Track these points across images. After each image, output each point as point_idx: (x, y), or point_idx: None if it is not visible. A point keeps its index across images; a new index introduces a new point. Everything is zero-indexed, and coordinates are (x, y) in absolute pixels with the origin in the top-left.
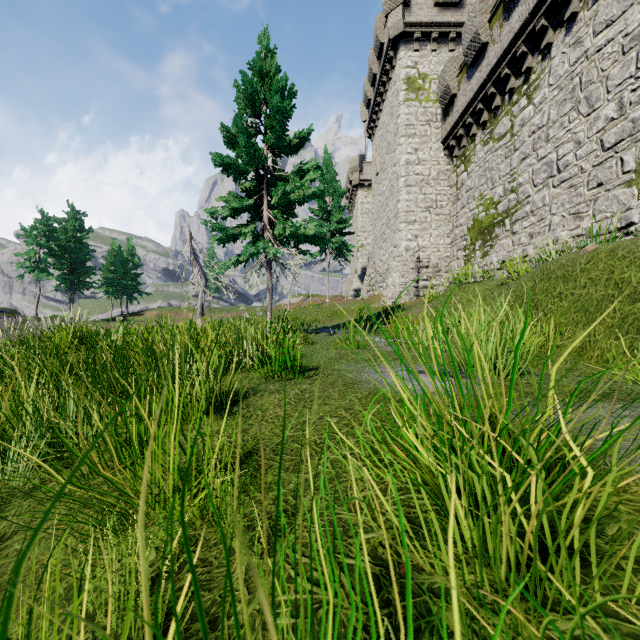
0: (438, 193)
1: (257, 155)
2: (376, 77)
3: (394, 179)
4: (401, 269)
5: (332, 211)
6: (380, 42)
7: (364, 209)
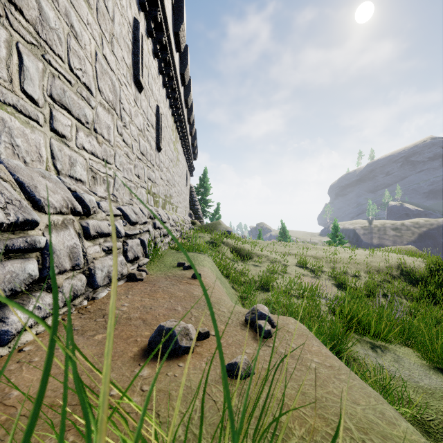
0: None
1: None
2: None
3: None
4: None
5: None
6: None
7: None
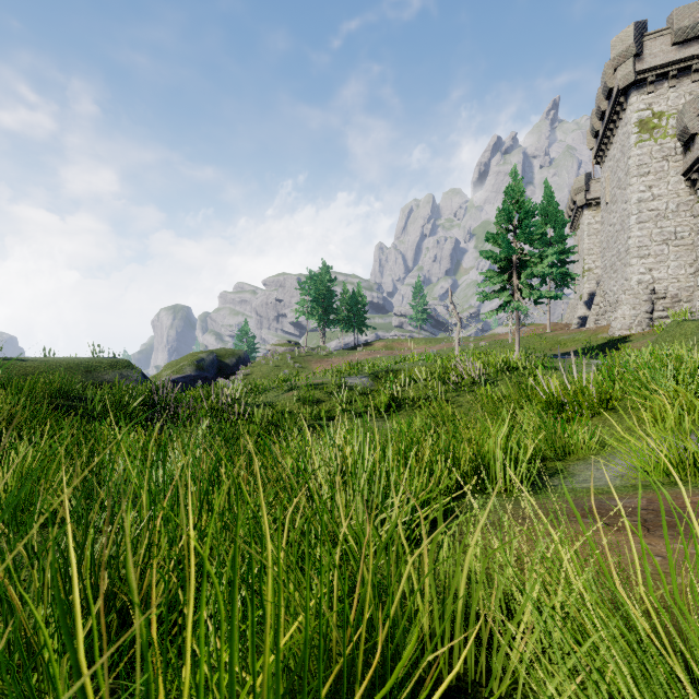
0: (677, 225)
1: (512, 251)
2: (605, 113)
3: (625, 216)
4: (632, 302)
5: (553, 242)
6: (608, 88)
7: (591, 230)
